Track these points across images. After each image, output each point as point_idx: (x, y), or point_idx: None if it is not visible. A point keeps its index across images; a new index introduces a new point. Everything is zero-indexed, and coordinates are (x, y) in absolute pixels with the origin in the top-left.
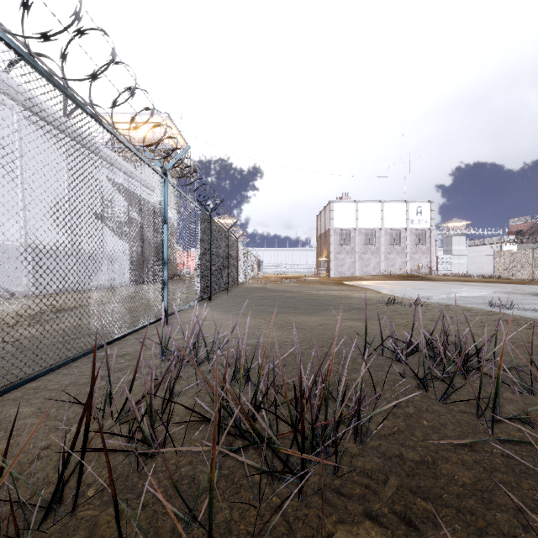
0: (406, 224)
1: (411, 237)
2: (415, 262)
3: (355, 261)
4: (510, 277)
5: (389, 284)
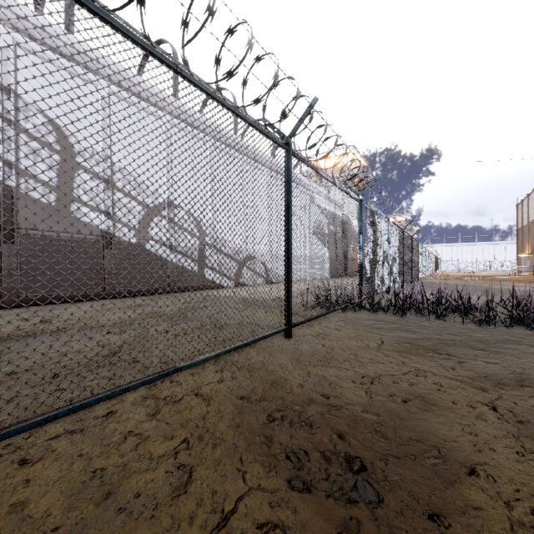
0: None
1: None
2: None
3: None
4: None
5: None
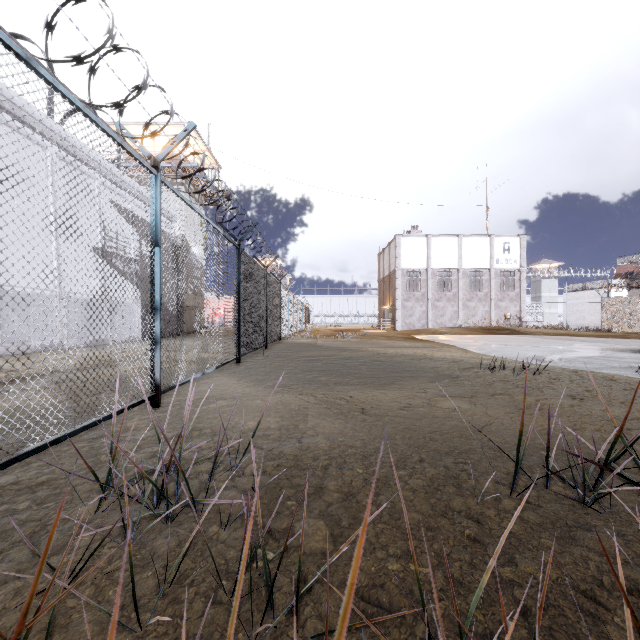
0: (490, 265)
1: (496, 280)
2: (501, 311)
3: (426, 310)
4: (623, 330)
5: (474, 339)
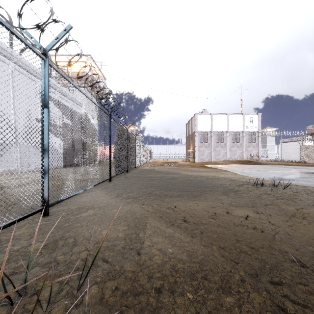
0: (243, 129)
1: (246, 137)
2: (249, 152)
3: (210, 152)
4: (312, 162)
5: (237, 167)
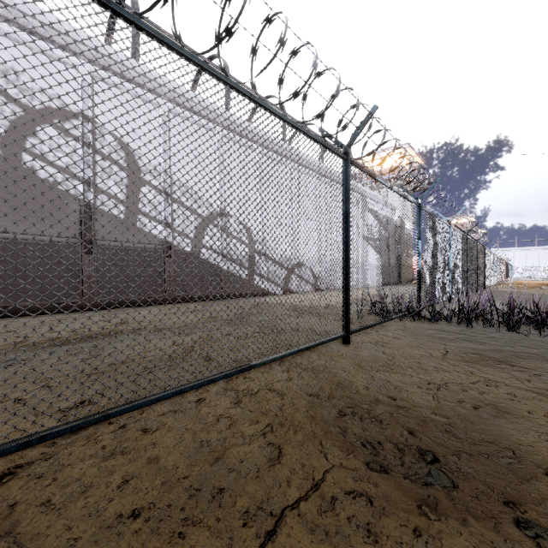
0: None
1: None
2: None
3: None
4: None
5: None
